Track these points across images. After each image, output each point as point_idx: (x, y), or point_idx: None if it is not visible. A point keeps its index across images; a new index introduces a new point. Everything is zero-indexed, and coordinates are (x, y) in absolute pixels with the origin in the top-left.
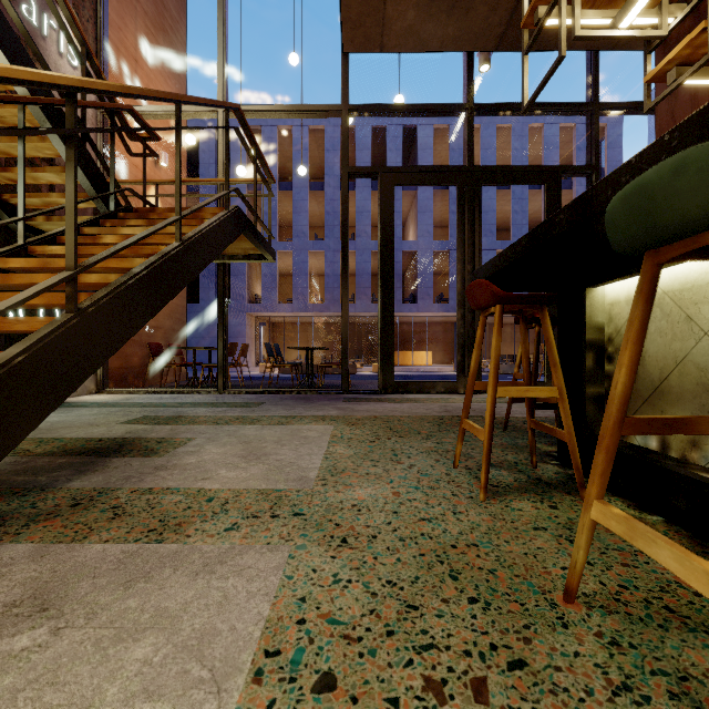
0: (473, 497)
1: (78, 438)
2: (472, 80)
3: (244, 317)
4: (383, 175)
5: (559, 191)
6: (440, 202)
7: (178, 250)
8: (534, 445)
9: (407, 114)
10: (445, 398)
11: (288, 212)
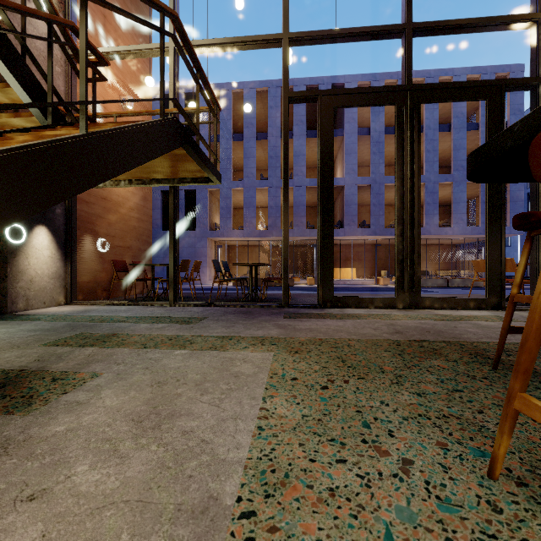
0: None
1: None
2: None
3: (205, 241)
4: (322, 98)
5: (503, 104)
6: (363, 145)
7: (79, 140)
8: None
9: (345, 39)
10: (386, 313)
11: (240, 158)
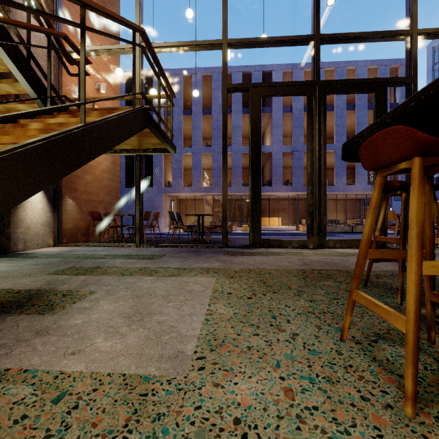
0: (393, 407)
1: (2, 289)
2: (319, 17)
3: (161, 196)
4: (253, 89)
5: (386, 97)
6: (287, 120)
7: (81, 130)
8: (434, 320)
9: (270, 45)
10: (300, 252)
11: (189, 129)
